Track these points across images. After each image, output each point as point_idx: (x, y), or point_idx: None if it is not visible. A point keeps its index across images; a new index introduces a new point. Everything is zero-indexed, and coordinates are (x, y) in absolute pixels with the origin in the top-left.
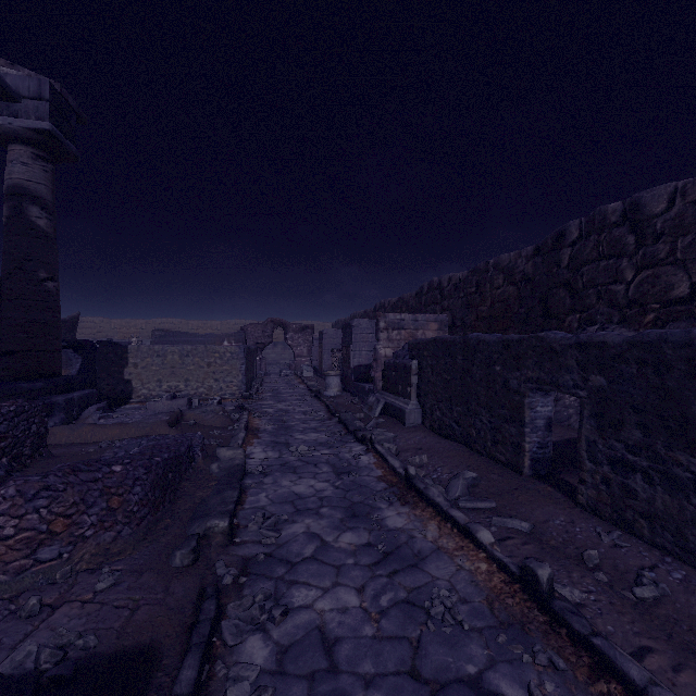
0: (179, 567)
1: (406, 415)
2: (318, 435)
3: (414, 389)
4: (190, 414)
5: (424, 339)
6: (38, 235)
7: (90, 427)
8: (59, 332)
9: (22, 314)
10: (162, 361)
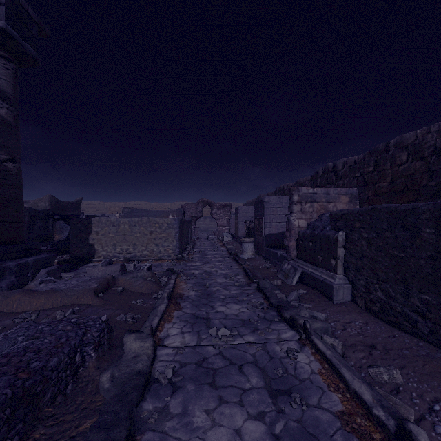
0: None
1: (333, 291)
2: (239, 308)
3: (341, 262)
4: (122, 280)
5: (355, 209)
6: None
7: (18, 296)
8: (19, 205)
9: None
10: (116, 230)
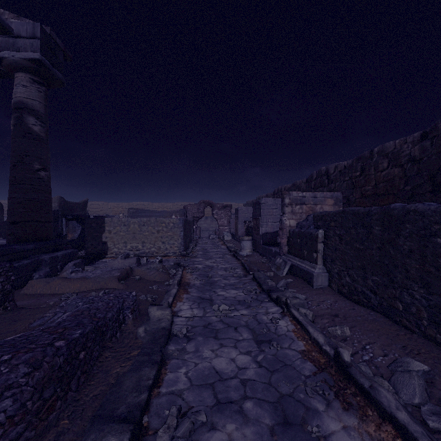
0: None
1: (314, 278)
2: (236, 292)
3: (320, 255)
4: (138, 270)
5: (331, 211)
6: (34, 137)
7: (59, 281)
8: (49, 208)
9: (22, 195)
10: (127, 229)
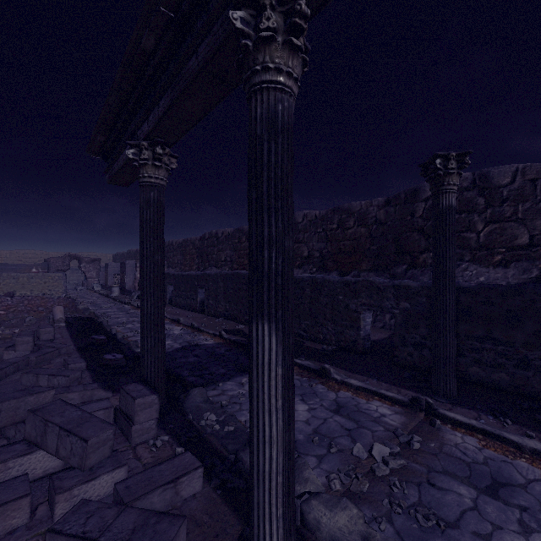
0: (87, 315)
1: None
2: (111, 305)
3: None
4: None
5: None
6: None
7: None
8: None
9: None
10: (16, 281)
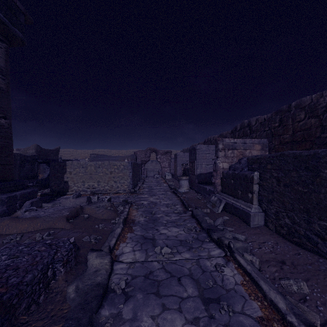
0: None
1: (250, 218)
2: (177, 230)
3: (256, 196)
4: (88, 209)
5: (267, 155)
6: None
7: (7, 222)
8: (9, 152)
9: None
10: (85, 170)
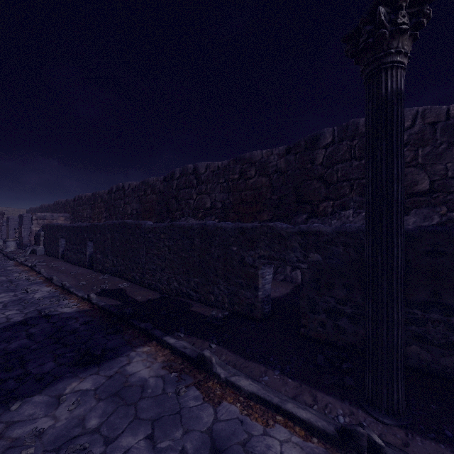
0: None
1: (37, 251)
2: None
3: (42, 242)
4: None
5: (45, 224)
6: None
7: None
8: None
9: None
10: None
